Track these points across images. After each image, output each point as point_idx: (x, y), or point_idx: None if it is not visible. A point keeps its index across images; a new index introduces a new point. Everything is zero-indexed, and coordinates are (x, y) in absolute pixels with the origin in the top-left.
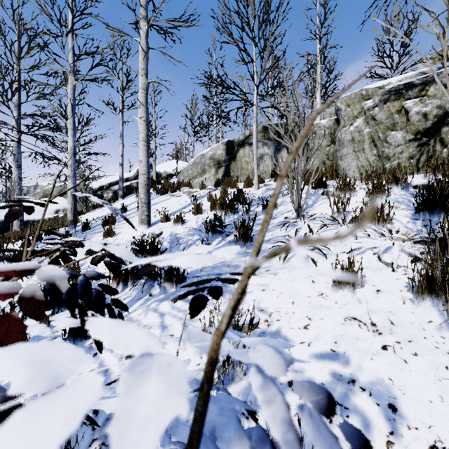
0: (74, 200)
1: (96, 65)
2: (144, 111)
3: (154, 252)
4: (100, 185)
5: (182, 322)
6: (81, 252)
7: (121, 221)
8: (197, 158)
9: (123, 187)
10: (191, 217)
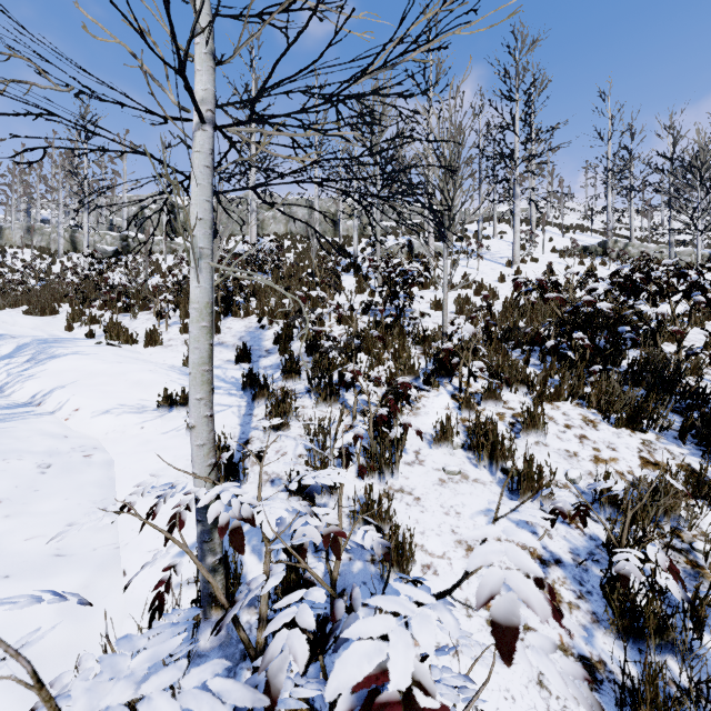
0: None
1: None
2: None
3: None
4: None
5: None
6: None
7: None
8: None
9: None
10: None
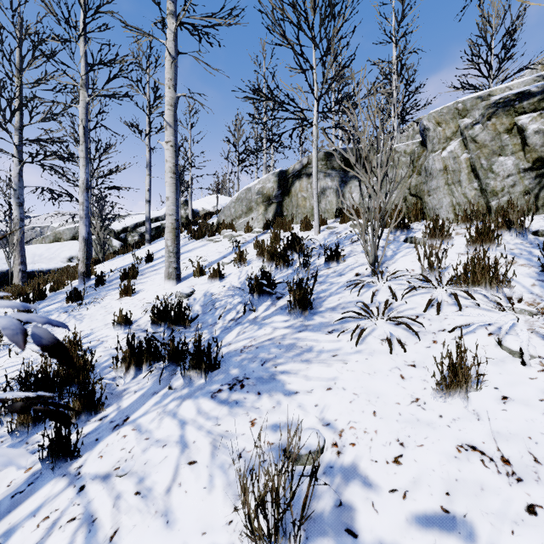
0: (86, 247)
1: (114, 77)
2: (171, 133)
3: (181, 320)
4: (124, 226)
5: (210, 439)
6: (90, 316)
7: (145, 274)
8: (242, 192)
9: (152, 229)
10: (232, 270)
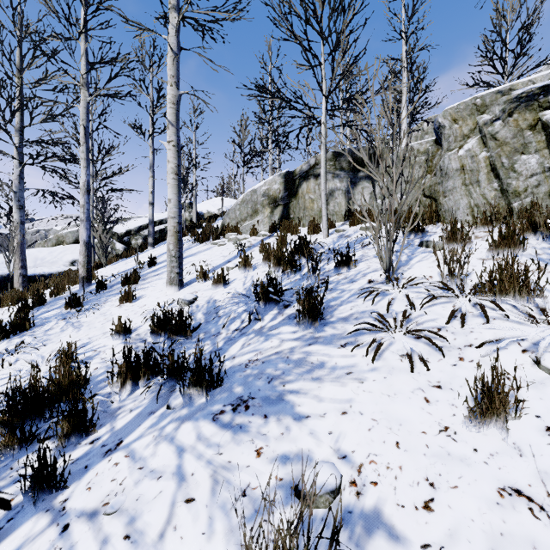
0: (87, 250)
1: (115, 75)
2: (173, 132)
3: (182, 330)
4: (127, 229)
5: (211, 471)
6: (88, 324)
7: (147, 278)
8: (247, 194)
9: (156, 232)
10: (236, 275)
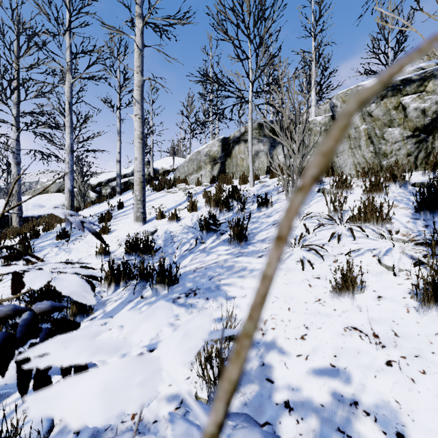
0: (71, 196)
1: (93, 63)
2: (139, 108)
3: (148, 250)
4: (99, 181)
5: (173, 328)
6: (76, 249)
7: (117, 217)
8: (193, 154)
9: (121, 183)
10: (186, 214)
